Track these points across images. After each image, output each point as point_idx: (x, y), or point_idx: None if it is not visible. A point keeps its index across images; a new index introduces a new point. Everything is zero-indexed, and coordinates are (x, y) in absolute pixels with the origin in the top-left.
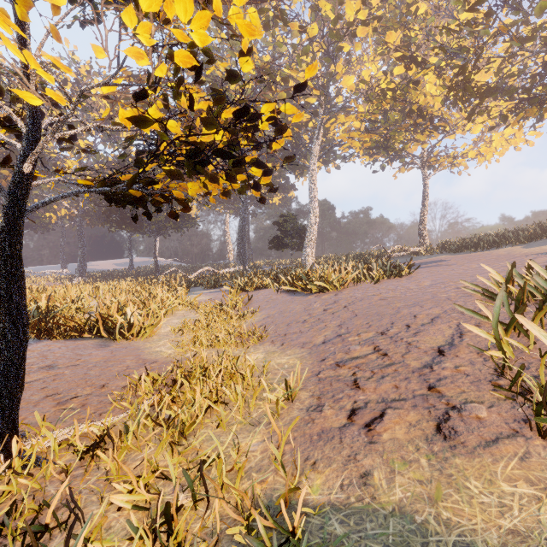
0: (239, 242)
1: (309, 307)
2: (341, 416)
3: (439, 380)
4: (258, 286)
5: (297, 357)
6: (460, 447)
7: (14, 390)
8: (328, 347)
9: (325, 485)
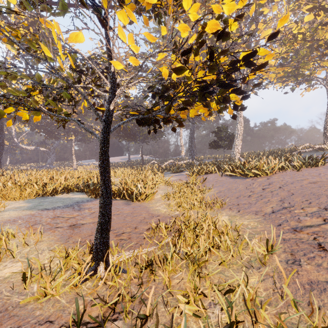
0: (189, 145)
1: (250, 186)
2: (322, 272)
3: None
4: (206, 172)
5: (256, 221)
6: None
7: (107, 228)
8: (279, 216)
9: None
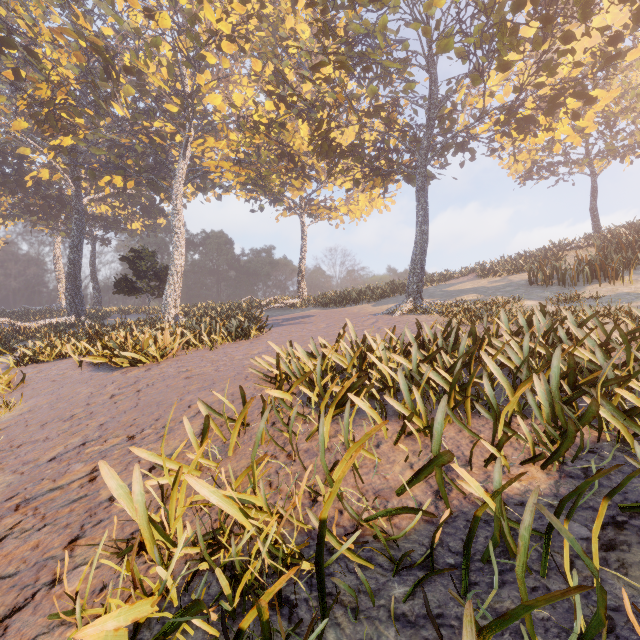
0: (70, 280)
1: (99, 391)
2: None
3: (97, 524)
4: (65, 353)
5: None
6: None
7: None
8: (47, 469)
9: None
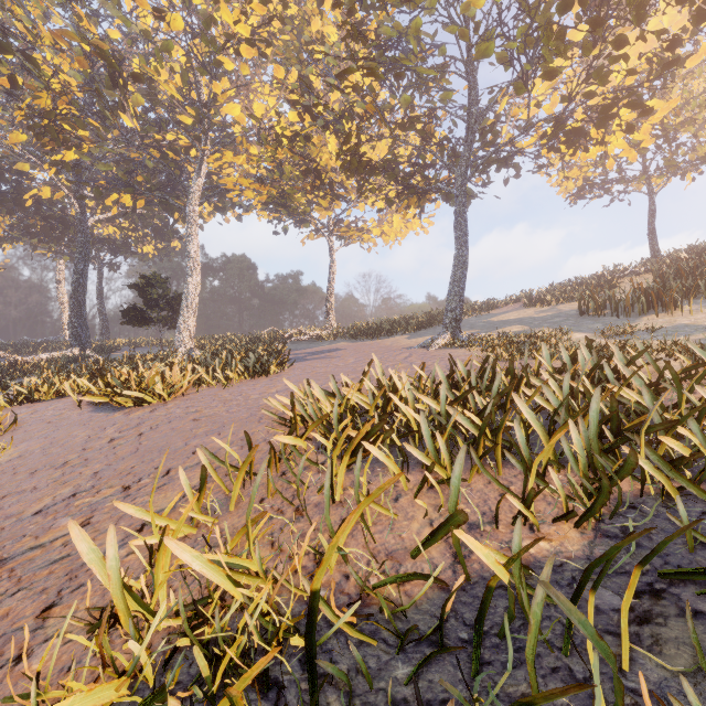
0: (73, 310)
1: (98, 434)
2: None
3: (76, 589)
4: (64, 391)
5: None
6: None
7: None
8: (30, 524)
9: None
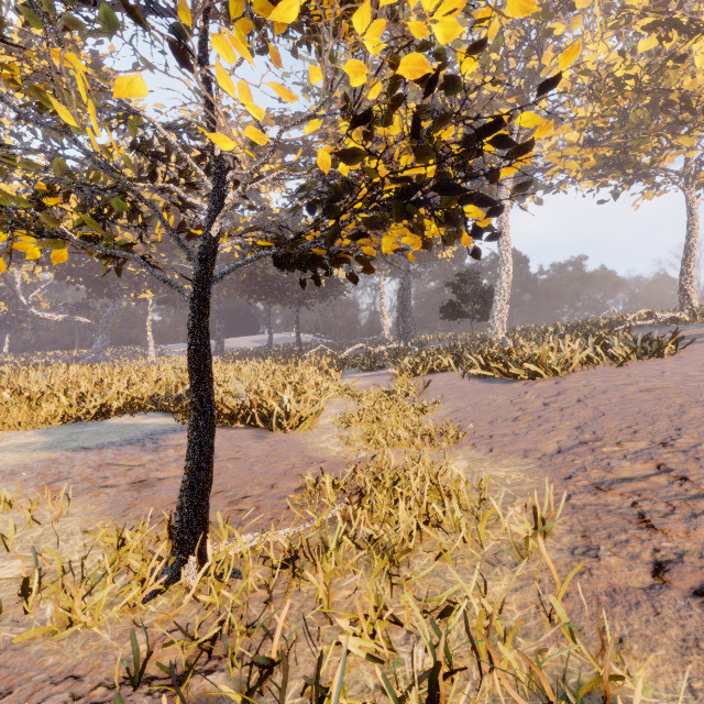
0: (399, 311)
1: (518, 399)
2: (639, 570)
3: None
4: (432, 369)
5: (522, 470)
6: None
7: (204, 485)
8: (570, 459)
9: (657, 683)
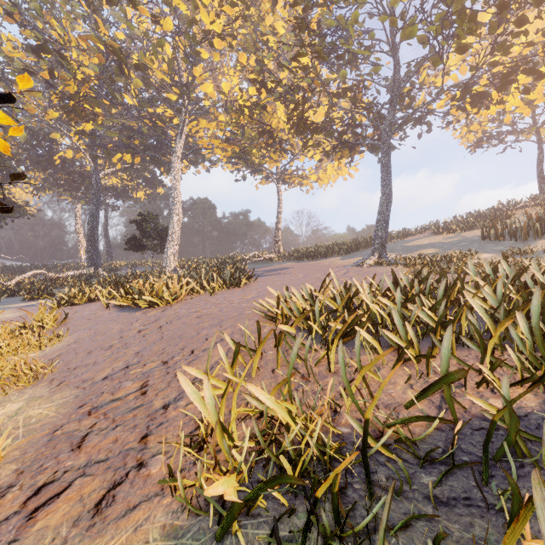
0: (89, 240)
1: (128, 327)
2: (18, 501)
3: (159, 426)
4: (92, 298)
5: (58, 404)
6: (98, 525)
7: None
8: (103, 385)
9: None
